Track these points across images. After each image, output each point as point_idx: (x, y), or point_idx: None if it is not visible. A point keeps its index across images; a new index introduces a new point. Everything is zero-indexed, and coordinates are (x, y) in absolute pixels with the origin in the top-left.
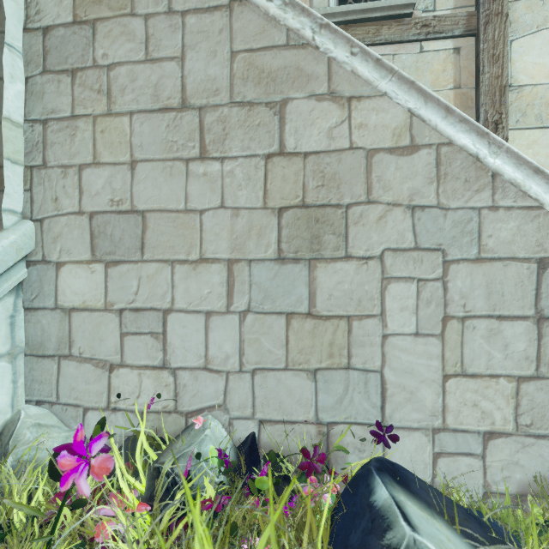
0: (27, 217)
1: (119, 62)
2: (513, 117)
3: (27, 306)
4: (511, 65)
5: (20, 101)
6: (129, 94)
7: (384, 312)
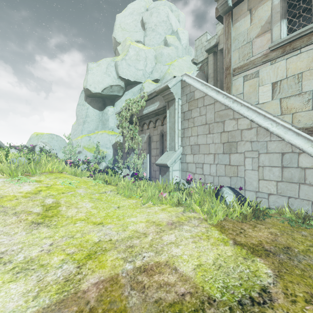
0: (181, 146)
1: (195, 117)
2: None
3: (181, 162)
4: None
5: (180, 126)
6: (197, 122)
7: (245, 164)
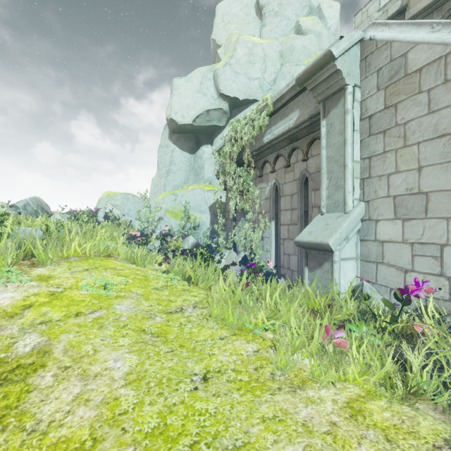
0: (361, 200)
1: (411, 119)
2: None
3: (361, 239)
4: None
5: (358, 152)
6: (417, 134)
7: None
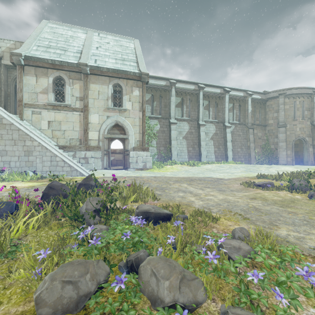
0: None
1: (3, 134)
2: (90, 128)
3: None
4: (90, 119)
5: None
6: (5, 137)
7: (36, 161)
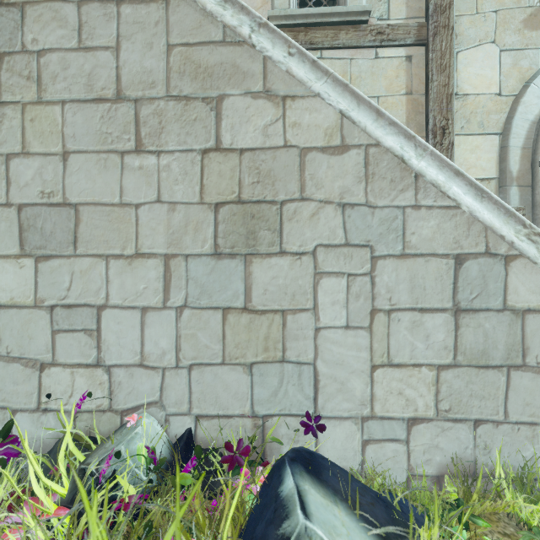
0: None
1: (50, 48)
2: (458, 124)
3: None
4: (457, 75)
5: None
6: (60, 83)
7: (317, 306)
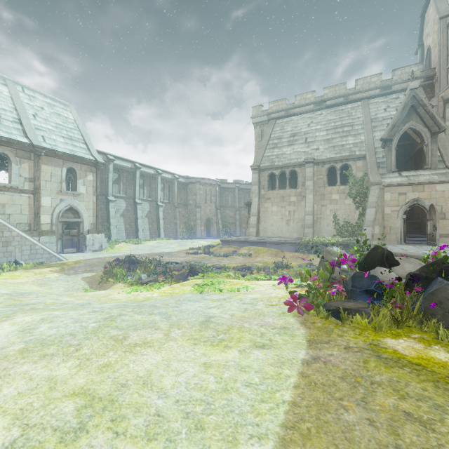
0: None
1: None
2: (42, 212)
3: None
4: (42, 202)
5: None
6: None
7: (15, 251)
